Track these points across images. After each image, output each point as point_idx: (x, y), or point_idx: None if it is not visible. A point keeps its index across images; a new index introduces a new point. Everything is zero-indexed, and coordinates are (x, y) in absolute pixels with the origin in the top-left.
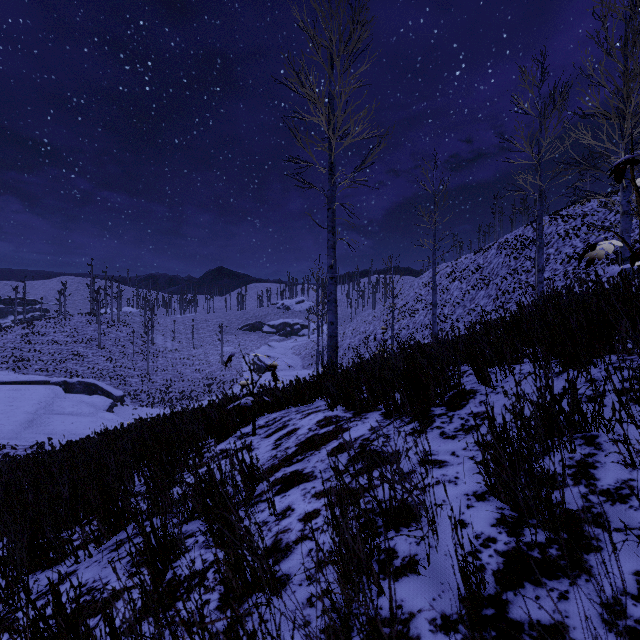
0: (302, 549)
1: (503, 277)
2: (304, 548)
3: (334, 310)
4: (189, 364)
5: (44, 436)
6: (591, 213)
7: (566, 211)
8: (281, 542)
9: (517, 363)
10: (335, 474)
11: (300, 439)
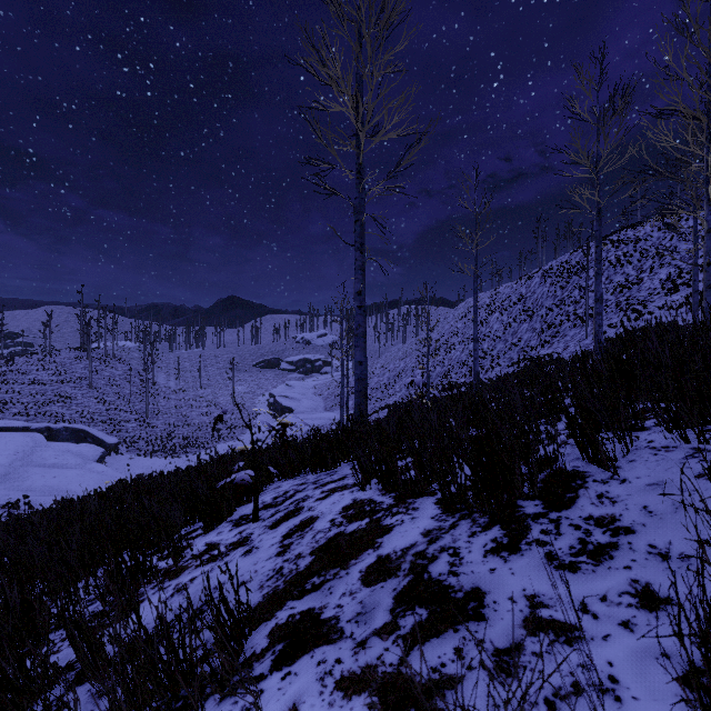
0: None
1: (548, 308)
2: None
3: (363, 347)
4: (195, 406)
5: (20, 493)
6: (644, 238)
7: (617, 236)
8: None
9: (636, 429)
10: None
11: (318, 540)
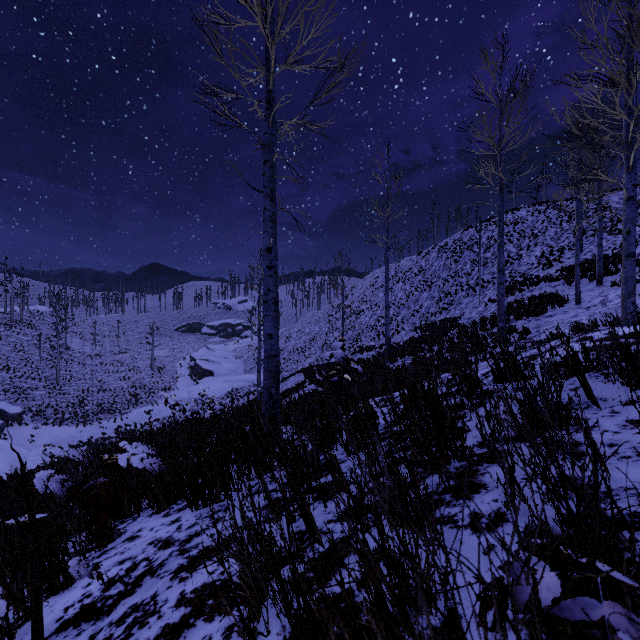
0: None
1: (445, 279)
2: None
3: (274, 316)
4: (112, 371)
5: None
6: (521, 221)
7: None
8: None
9: None
10: None
11: None
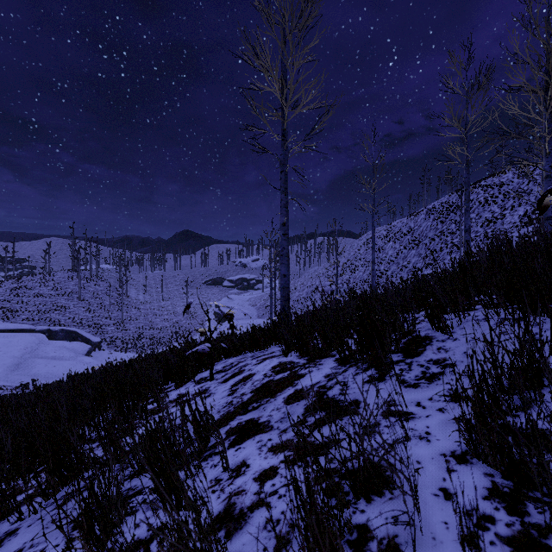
0: (258, 519)
1: (431, 238)
2: (260, 517)
3: (286, 264)
4: (159, 314)
5: (29, 378)
6: (507, 183)
7: (485, 181)
8: (234, 507)
9: (469, 310)
10: (297, 436)
11: (255, 385)
